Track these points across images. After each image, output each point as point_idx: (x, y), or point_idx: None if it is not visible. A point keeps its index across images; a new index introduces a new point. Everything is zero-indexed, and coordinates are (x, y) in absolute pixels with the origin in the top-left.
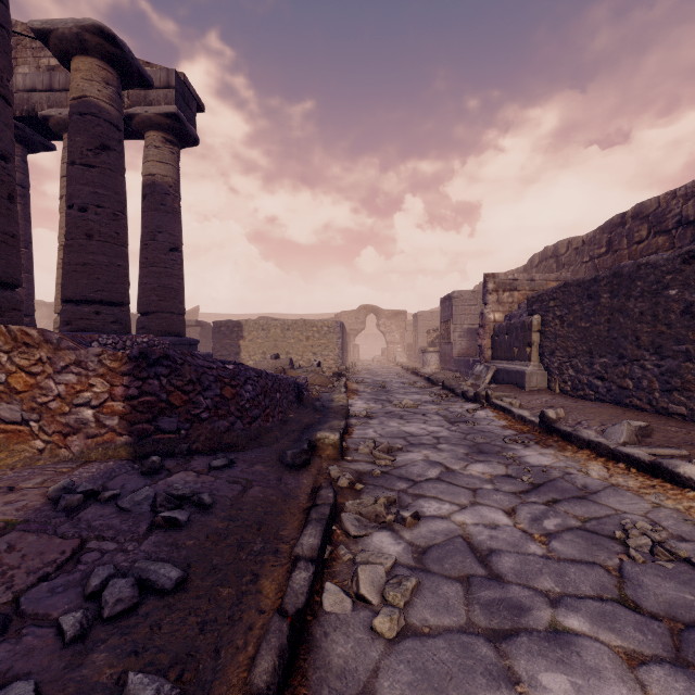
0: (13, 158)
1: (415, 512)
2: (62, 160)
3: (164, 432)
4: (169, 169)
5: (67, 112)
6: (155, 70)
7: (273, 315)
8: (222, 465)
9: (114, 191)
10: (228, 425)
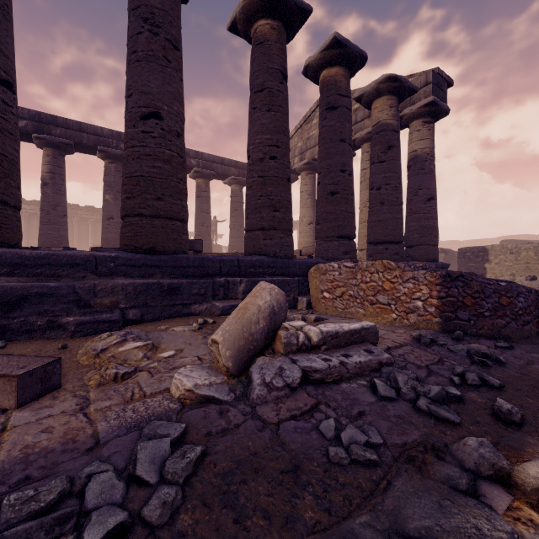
0: (352, 173)
1: None
2: (361, 161)
3: (460, 320)
4: (427, 143)
5: (364, 132)
6: (417, 77)
7: (517, 237)
8: (504, 346)
9: (395, 172)
10: (504, 323)
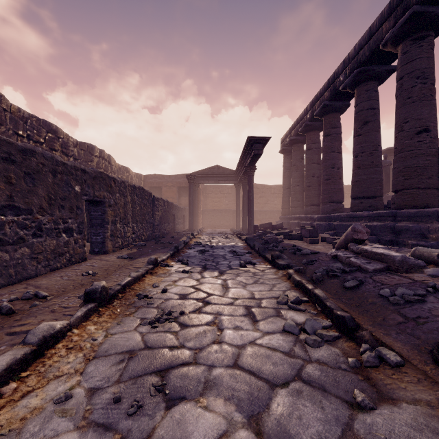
0: None
1: (285, 322)
2: None
3: None
4: None
5: None
6: None
7: None
8: None
9: None
10: None
